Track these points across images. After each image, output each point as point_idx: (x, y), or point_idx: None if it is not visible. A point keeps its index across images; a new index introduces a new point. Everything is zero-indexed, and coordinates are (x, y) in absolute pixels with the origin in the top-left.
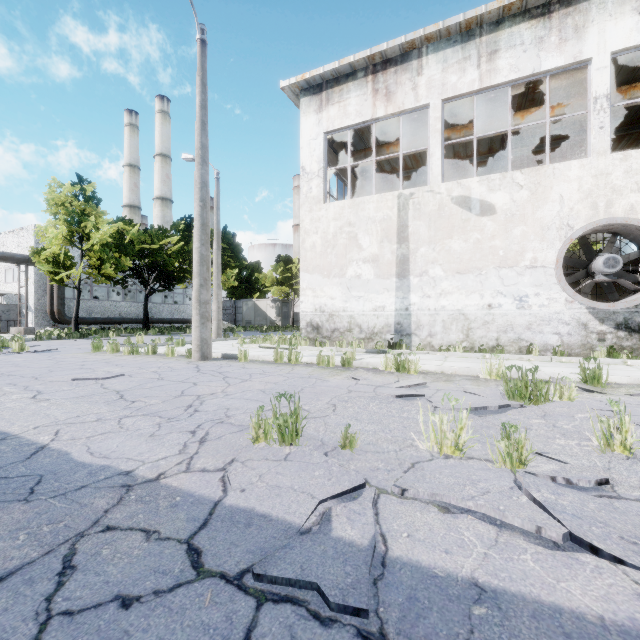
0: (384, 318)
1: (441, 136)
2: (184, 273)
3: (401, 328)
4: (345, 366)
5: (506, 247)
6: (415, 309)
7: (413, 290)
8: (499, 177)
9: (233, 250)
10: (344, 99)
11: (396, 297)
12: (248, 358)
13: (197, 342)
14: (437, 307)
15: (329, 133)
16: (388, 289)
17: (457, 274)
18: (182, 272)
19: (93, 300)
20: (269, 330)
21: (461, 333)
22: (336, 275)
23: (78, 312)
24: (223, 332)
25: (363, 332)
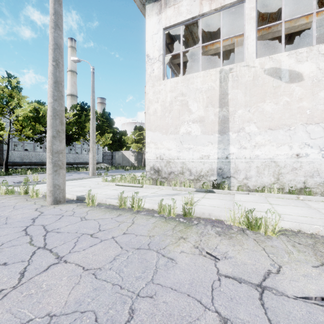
0: (209, 164)
1: (255, 22)
2: (78, 135)
3: (222, 172)
4: (186, 216)
5: (313, 107)
6: (233, 157)
7: (232, 143)
8: (306, 50)
9: (109, 122)
10: (178, 2)
11: (218, 148)
12: (96, 202)
13: (49, 188)
14: (252, 156)
15: (166, 29)
16: (212, 142)
17: (269, 130)
18: (77, 134)
19: (24, 151)
20: (130, 169)
21: (272, 177)
22: (172, 132)
23: (7, 158)
24: (102, 170)
25: (192, 175)
